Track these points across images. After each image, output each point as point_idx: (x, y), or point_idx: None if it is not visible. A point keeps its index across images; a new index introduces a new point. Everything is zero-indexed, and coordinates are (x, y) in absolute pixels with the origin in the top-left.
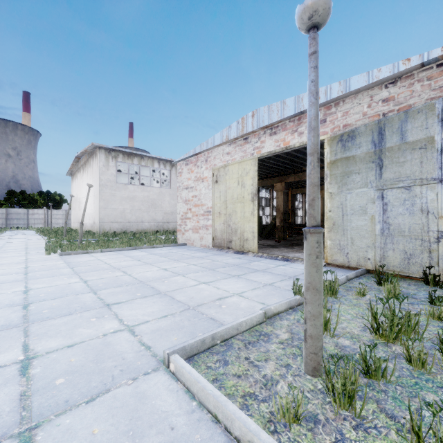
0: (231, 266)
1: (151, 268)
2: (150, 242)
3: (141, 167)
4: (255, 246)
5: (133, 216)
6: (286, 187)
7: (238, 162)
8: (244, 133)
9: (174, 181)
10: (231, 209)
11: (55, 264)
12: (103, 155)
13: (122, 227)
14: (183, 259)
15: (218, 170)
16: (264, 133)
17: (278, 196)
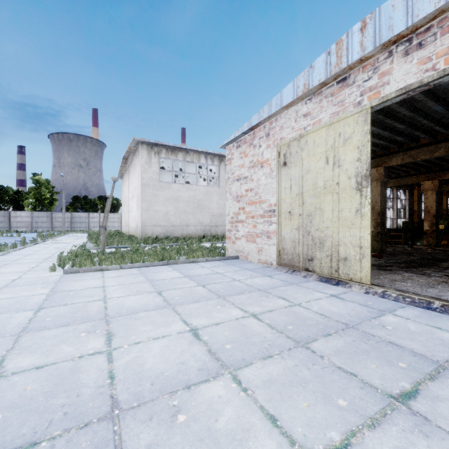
0: (341, 329)
1: (169, 326)
2: (190, 253)
3: (188, 166)
4: (364, 273)
5: (177, 219)
6: (386, 174)
7: (326, 124)
8: (342, 67)
9: (223, 178)
10: (312, 206)
11: (32, 294)
12: (145, 151)
13: (166, 231)
14: (234, 295)
15: (287, 146)
16: (389, 55)
17: (372, 189)
